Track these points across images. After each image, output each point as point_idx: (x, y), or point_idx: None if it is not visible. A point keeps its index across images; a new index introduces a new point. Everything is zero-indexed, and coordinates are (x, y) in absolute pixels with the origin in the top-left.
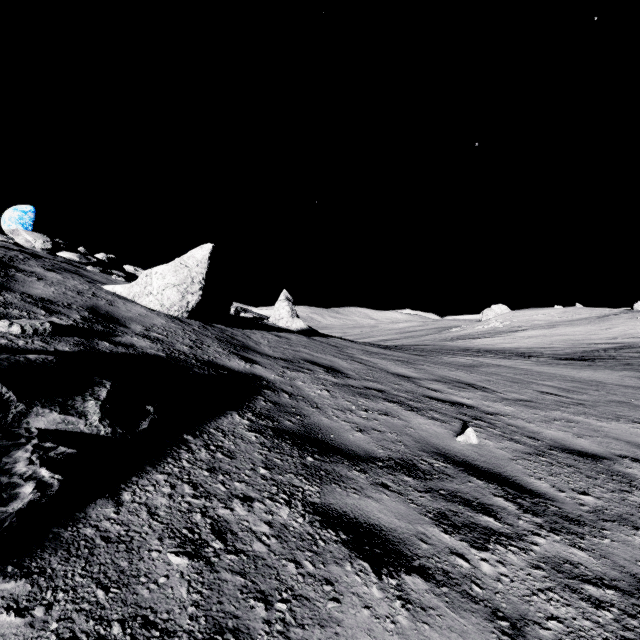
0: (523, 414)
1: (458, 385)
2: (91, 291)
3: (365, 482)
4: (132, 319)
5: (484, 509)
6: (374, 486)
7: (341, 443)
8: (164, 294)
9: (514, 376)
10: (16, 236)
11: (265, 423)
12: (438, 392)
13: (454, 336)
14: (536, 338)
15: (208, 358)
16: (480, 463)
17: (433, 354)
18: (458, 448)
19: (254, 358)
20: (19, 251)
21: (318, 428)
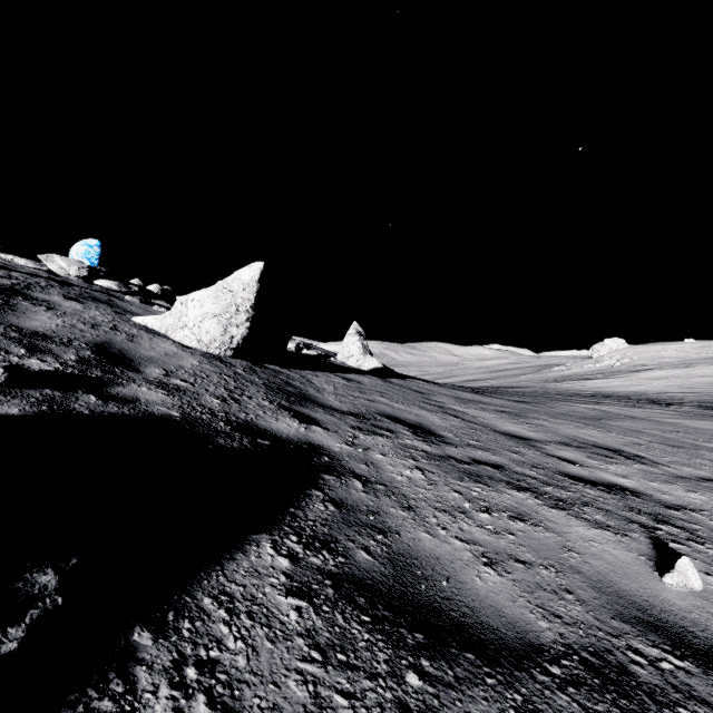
0: None
1: (599, 452)
2: (112, 323)
3: None
4: (152, 360)
5: None
6: None
7: (465, 606)
8: (202, 327)
9: (663, 434)
10: (50, 263)
11: (320, 562)
12: (576, 465)
13: (557, 376)
14: (668, 380)
15: (245, 417)
16: None
17: (540, 400)
18: (677, 604)
19: (313, 414)
20: (46, 278)
21: (417, 564)
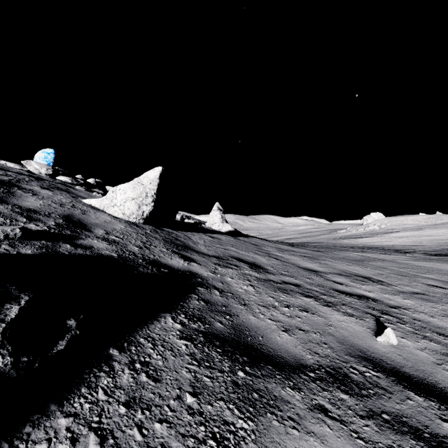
0: (423, 308)
1: (358, 278)
2: (71, 203)
3: (302, 406)
4: (97, 225)
5: (440, 445)
6: (312, 412)
7: (270, 348)
8: (125, 205)
9: (399, 269)
10: (28, 165)
11: (196, 326)
12: (343, 285)
13: (342, 236)
14: (407, 238)
15: (153, 257)
16: (409, 370)
17: (329, 250)
18: (381, 350)
19: (192, 256)
20: (28, 175)
21: (247, 329)
